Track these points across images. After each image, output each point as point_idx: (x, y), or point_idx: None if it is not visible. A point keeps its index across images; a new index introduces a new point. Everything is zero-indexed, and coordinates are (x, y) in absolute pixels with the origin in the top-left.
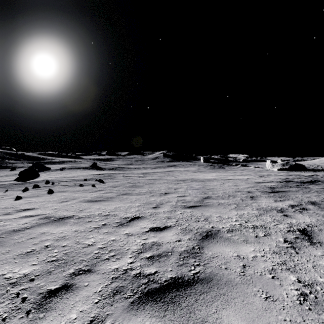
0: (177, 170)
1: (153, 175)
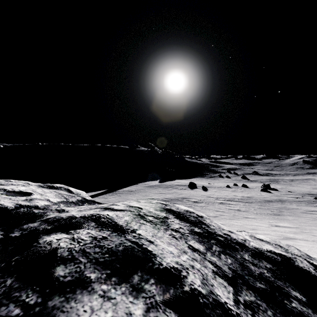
0: (312, 179)
1: (296, 181)
